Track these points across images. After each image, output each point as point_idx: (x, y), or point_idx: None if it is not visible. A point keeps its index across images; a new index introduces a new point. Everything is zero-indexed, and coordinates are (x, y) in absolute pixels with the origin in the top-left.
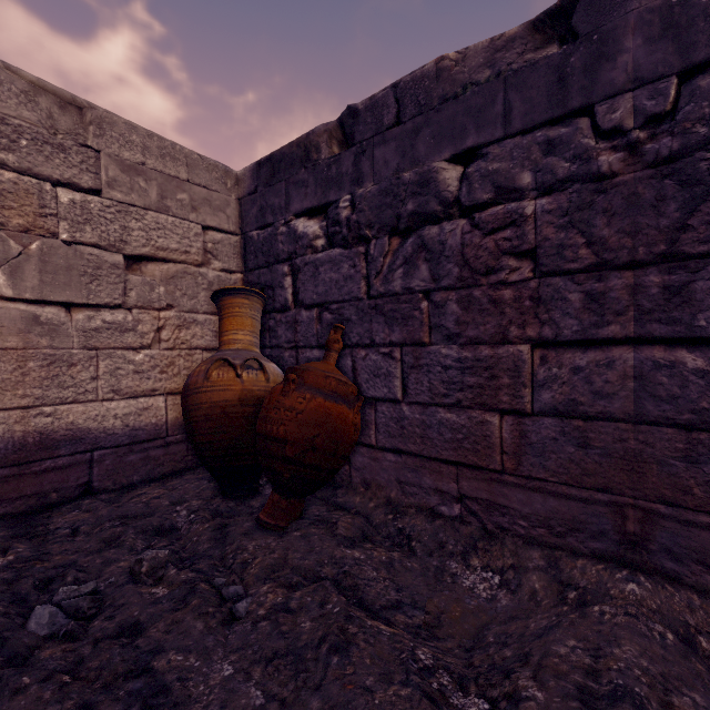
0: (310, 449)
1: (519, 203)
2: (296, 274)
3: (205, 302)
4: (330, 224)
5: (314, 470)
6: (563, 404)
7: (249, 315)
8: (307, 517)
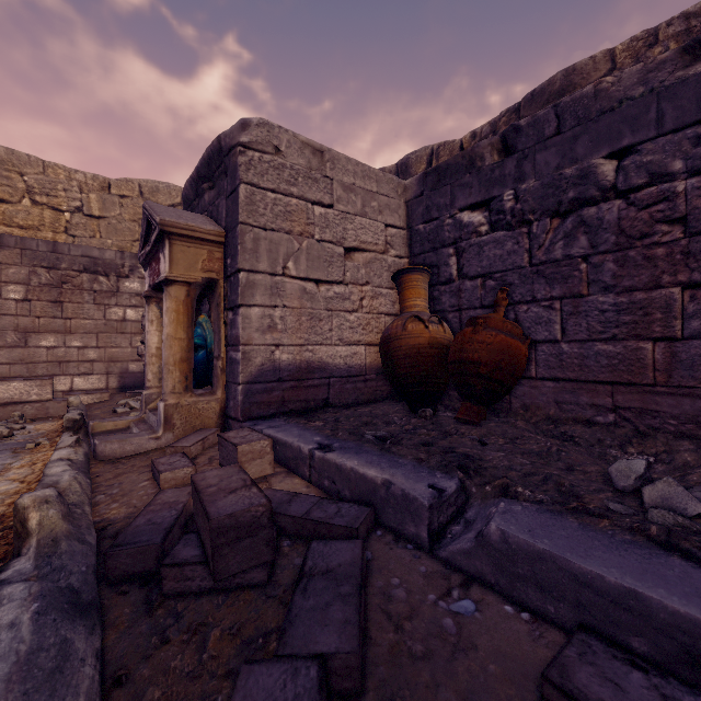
0: (497, 369)
1: (671, 184)
2: (460, 254)
3: (386, 280)
4: (493, 214)
5: (499, 385)
6: None
7: (422, 287)
8: (491, 420)
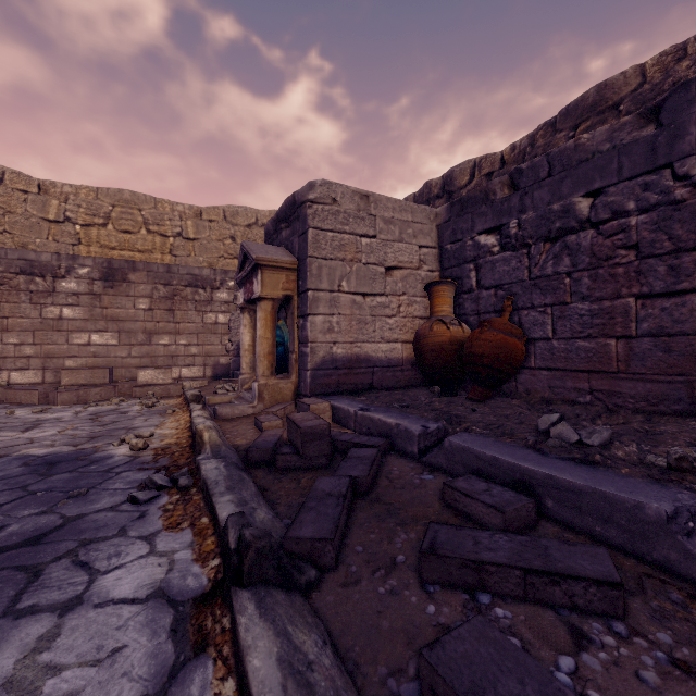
0: (497, 360)
1: (627, 219)
2: (478, 269)
3: (420, 290)
4: (503, 238)
5: (499, 372)
6: (655, 329)
7: (448, 296)
8: (494, 399)
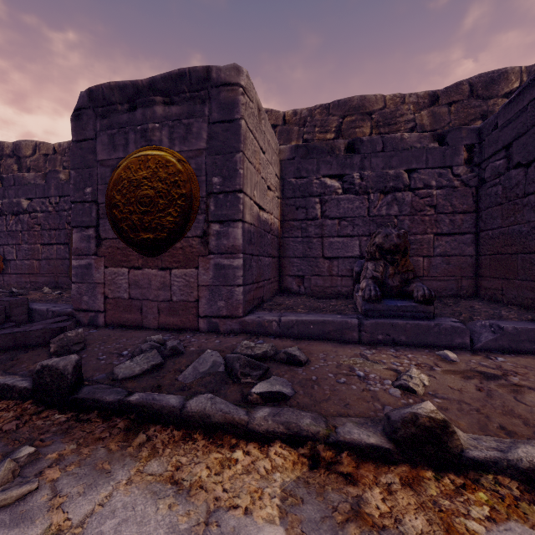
0: None
1: (38, 213)
2: None
3: None
4: None
5: None
6: (47, 257)
7: None
8: None
